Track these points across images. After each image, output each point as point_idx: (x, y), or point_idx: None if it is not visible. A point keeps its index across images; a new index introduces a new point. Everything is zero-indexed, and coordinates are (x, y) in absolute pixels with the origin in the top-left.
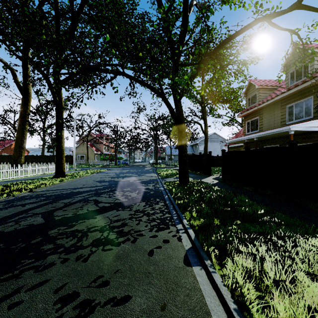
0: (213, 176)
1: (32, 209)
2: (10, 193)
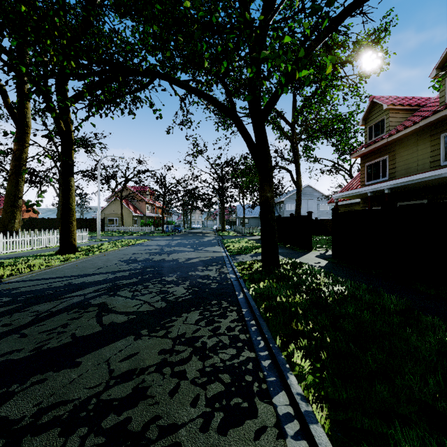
0: (315, 251)
1: None
2: None
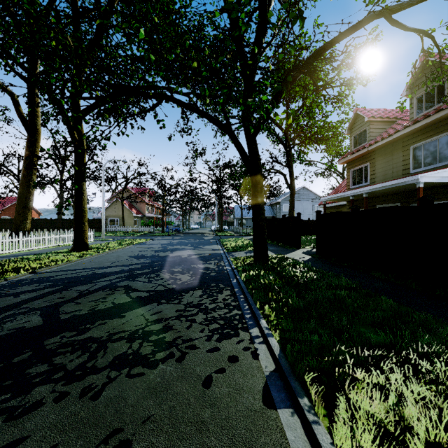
0: (303, 249)
1: (28, 302)
2: (0, 275)
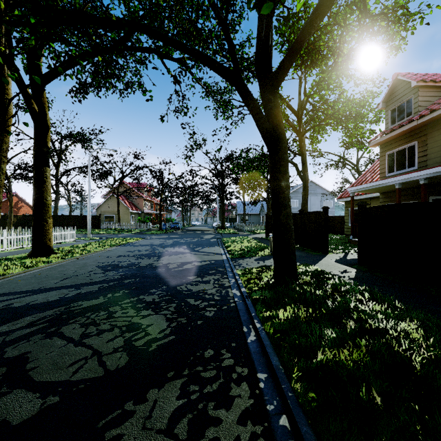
0: (332, 254)
1: None
2: None
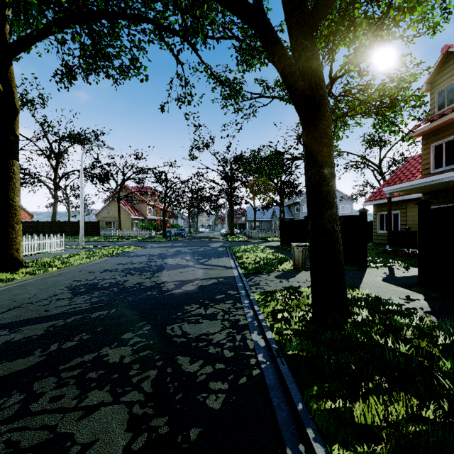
0: (372, 269)
1: None
2: None
